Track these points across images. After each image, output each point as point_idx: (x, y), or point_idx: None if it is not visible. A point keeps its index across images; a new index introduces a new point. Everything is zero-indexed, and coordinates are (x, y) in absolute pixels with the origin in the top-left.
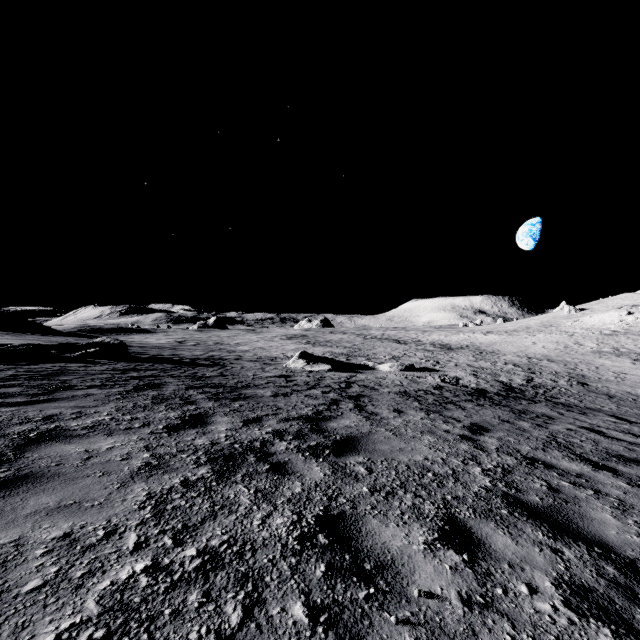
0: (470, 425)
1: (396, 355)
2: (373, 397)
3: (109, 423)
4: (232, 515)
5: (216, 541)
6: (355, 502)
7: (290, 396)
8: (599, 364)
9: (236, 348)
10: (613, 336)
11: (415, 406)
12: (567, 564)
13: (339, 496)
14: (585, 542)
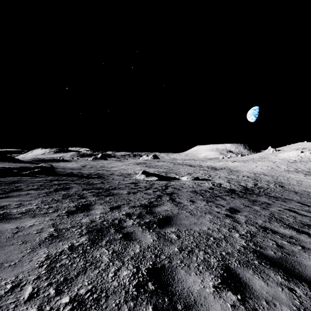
0: (229, 208)
1: (190, 172)
2: (179, 194)
3: (35, 210)
4: (96, 270)
5: (83, 290)
6: (170, 258)
7: (136, 193)
8: (288, 176)
9: (111, 169)
10: (294, 163)
11: (200, 198)
12: (300, 299)
13: (161, 254)
14: (306, 282)
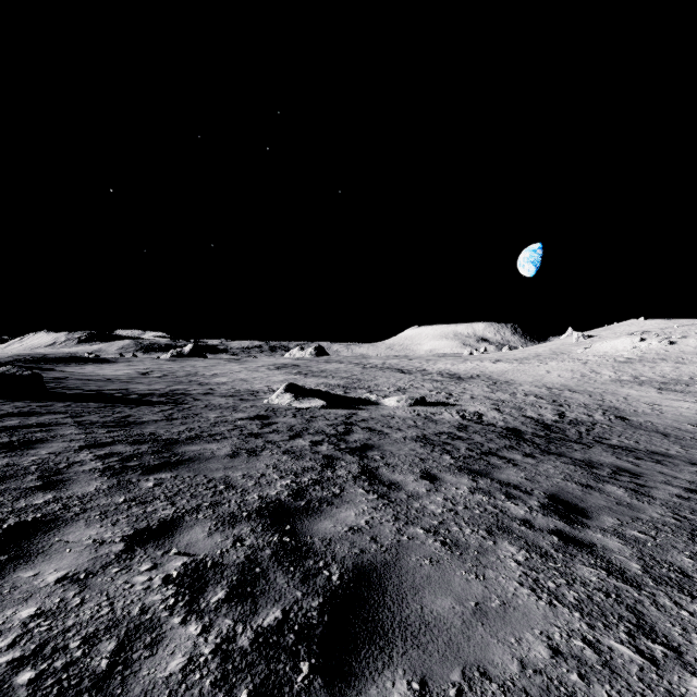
0: (549, 501)
1: (402, 386)
2: (385, 449)
3: None
4: None
5: None
6: None
7: (259, 454)
8: (625, 394)
9: (211, 380)
10: (628, 363)
11: (449, 463)
12: None
13: None
14: None
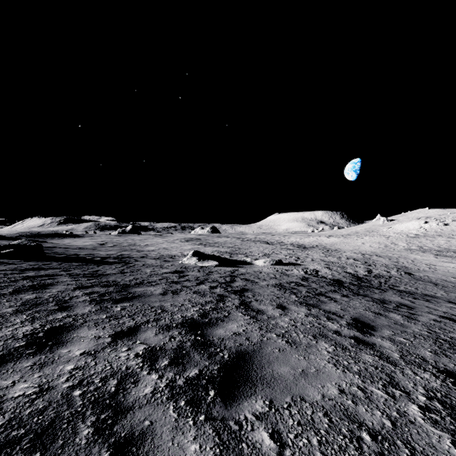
0: (353, 321)
1: (267, 253)
2: (255, 291)
3: None
4: None
5: None
6: None
7: (179, 293)
8: (413, 258)
9: (145, 248)
10: (416, 238)
11: (294, 300)
12: None
13: None
14: None
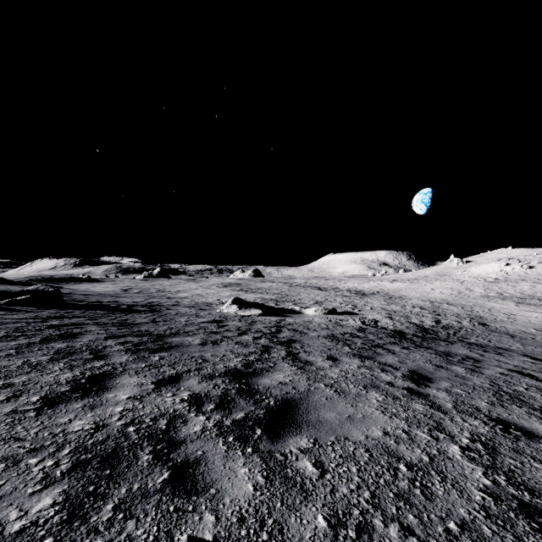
0: (409, 373)
1: (319, 300)
2: (304, 342)
3: None
4: None
5: None
6: None
7: (219, 344)
8: (490, 307)
9: (176, 295)
10: (496, 283)
11: (347, 351)
12: None
13: None
14: None
